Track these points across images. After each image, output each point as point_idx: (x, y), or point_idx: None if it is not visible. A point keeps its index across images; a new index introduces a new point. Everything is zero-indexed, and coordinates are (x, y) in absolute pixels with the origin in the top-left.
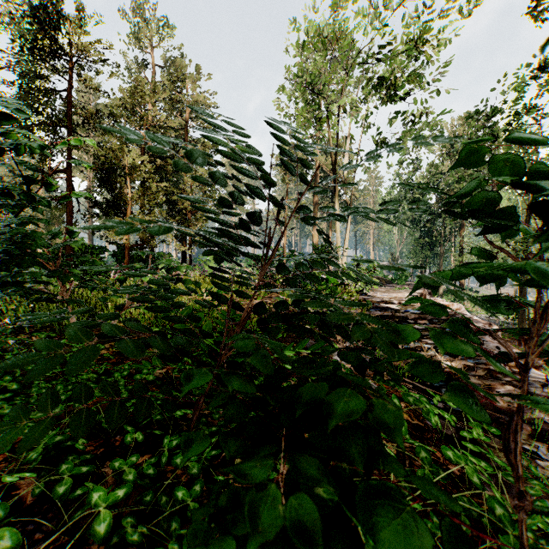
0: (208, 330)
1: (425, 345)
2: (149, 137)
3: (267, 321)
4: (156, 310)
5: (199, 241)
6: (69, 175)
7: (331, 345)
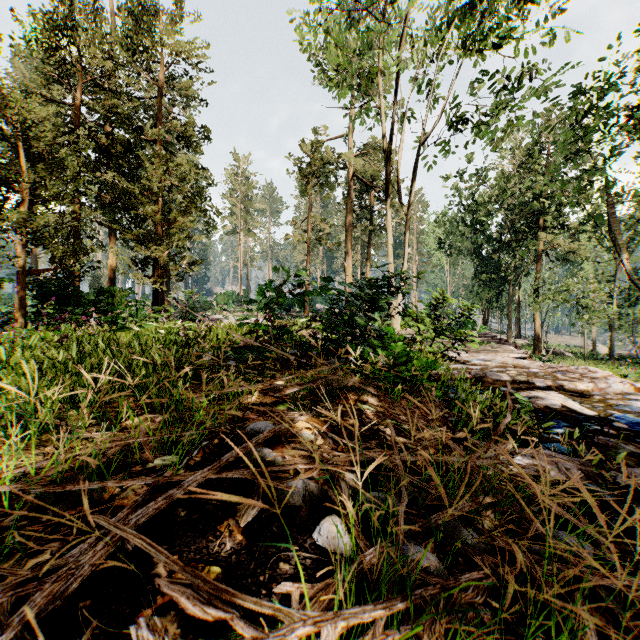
0: None
1: None
2: None
3: None
4: None
5: None
6: None
7: None
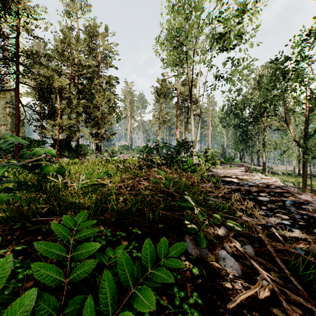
0: None
1: (283, 221)
2: None
3: None
4: None
5: None
6: (17, 92)
7: None
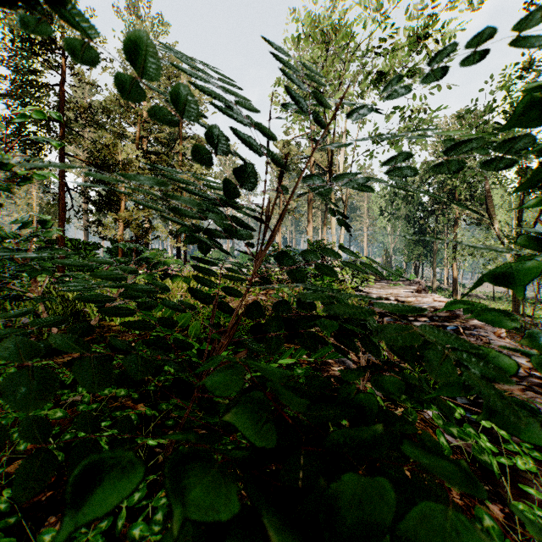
0: (196, 332)
1: None
2: (51, 7)
3: (263, 328)
4: (114, 314)
5: (169, 218)
6: (62, 170)
7: (349, 359)
